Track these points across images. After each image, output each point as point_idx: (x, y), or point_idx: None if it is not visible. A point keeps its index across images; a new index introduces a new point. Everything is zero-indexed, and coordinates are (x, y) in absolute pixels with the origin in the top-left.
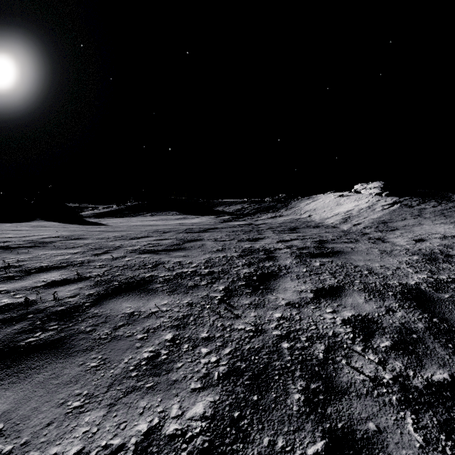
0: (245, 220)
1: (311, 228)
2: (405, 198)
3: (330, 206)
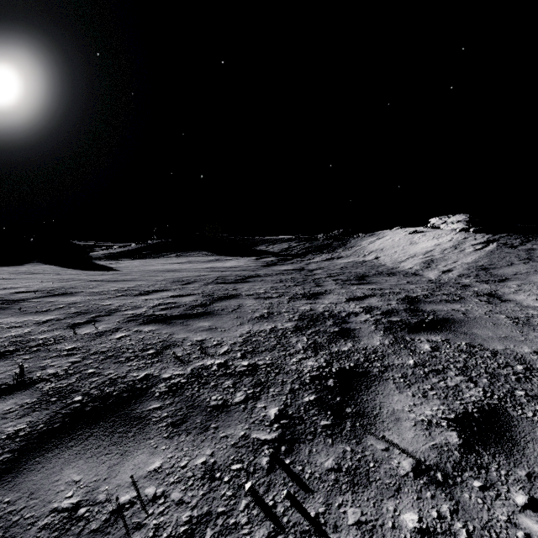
0: (294, 262)
1: (385, 276)
2: (501, 235)
3: (402, 245)
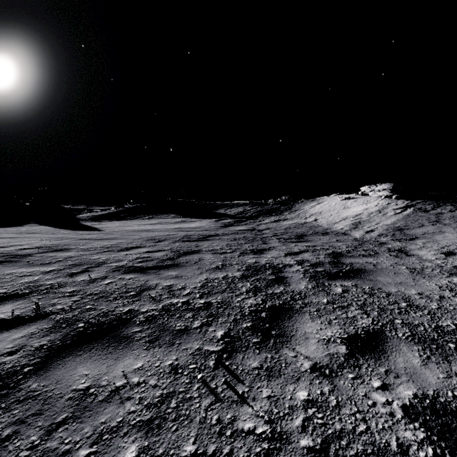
0: (247, 223)
1: (319, 235)
2: (418, 201)
3: (337, 209)
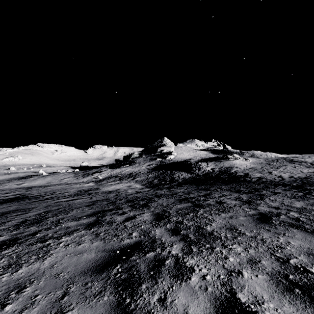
0: None
1: None
2: None
3: None
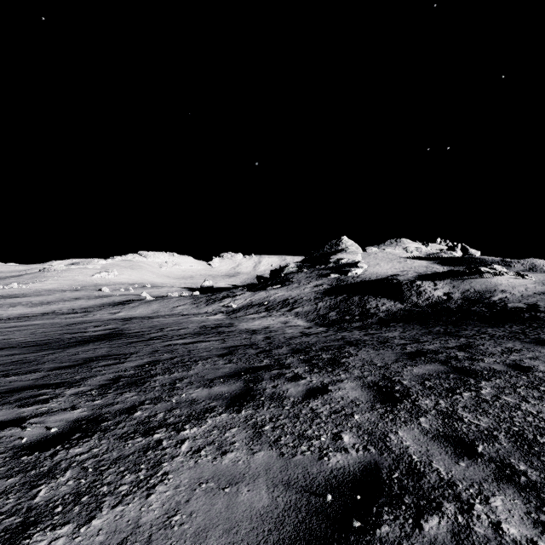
0: None
1: None
2: None
3: None
